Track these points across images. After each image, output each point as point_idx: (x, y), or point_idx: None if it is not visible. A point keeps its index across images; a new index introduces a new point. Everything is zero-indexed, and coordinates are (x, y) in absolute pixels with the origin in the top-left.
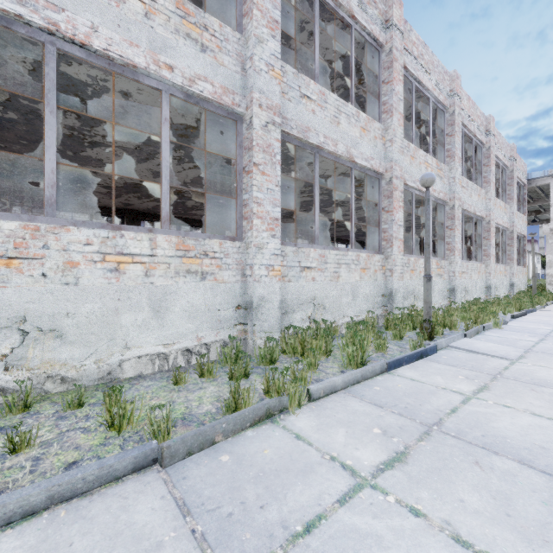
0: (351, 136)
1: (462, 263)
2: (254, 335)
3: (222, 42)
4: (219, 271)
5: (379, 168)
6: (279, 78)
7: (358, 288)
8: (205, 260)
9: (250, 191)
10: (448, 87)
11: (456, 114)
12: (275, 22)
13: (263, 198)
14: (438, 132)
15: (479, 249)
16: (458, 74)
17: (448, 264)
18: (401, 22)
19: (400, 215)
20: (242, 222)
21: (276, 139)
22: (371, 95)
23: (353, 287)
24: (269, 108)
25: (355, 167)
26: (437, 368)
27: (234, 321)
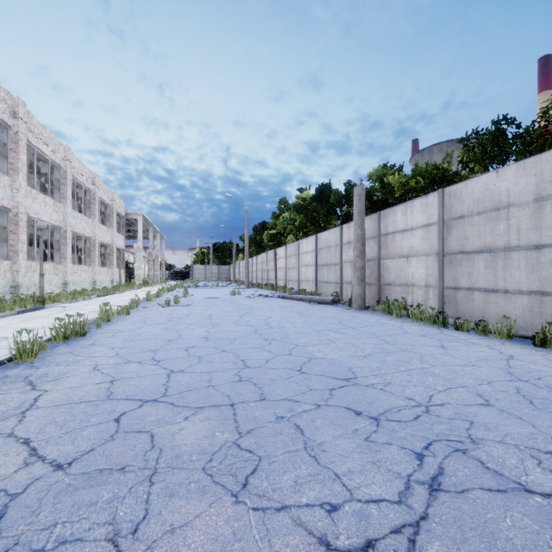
0: None
1: (74, 267)
2: None
3: None
4: None
5: (8, 205)
6: None
7: None
8: None
9: None
10: (63, 154)
11: (68, 173)
12: None
13: None
14: (56, 179)
15: (89, 257)
16: (70, 148)
17: (62, 267)
18: (25, 116)
19: (25, 236)
20: None
21: None
22: (1, 153)
23: None
24: None
25: None
26: (43, 312)
27: None
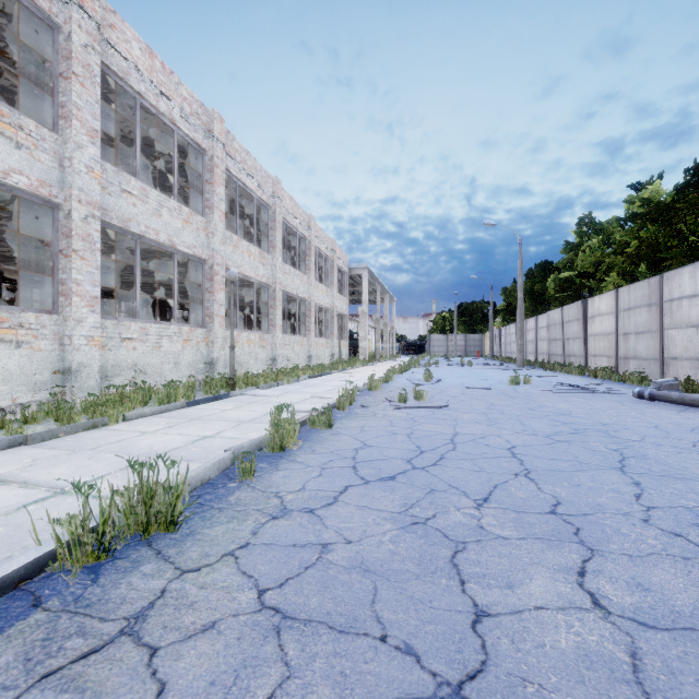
0: (173, 227)
1: (285, 337)
2: (74, 395)
3: (39, 141)
4: (35, 341)
5: (202, 255)
6: (99, 178)
7: (180, 356)
8: (20, 331)
9: (69, 272)
10: (272, 189)
11: (277, 213)
12: (95, 131)
13: (83, 279)
14: (264, 224)
15: (304, 325)
16: (279, 180)
17: (271, 338)
18: (222, 135)
19: (222, 296)
20: (59, 298)
21: (96, 230)
22: (197, 188)
23: (176, 356)
24: (89, 203)
25: (178, 252)
26: (222, 403)
27: (52, 384)
